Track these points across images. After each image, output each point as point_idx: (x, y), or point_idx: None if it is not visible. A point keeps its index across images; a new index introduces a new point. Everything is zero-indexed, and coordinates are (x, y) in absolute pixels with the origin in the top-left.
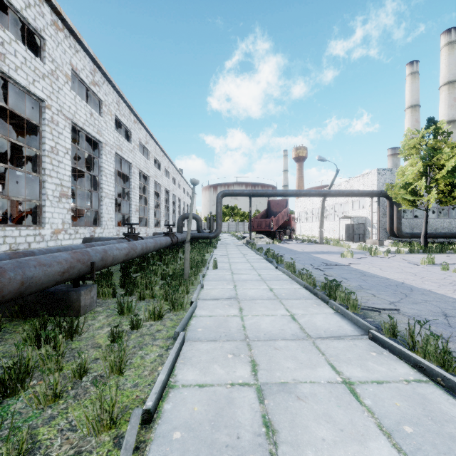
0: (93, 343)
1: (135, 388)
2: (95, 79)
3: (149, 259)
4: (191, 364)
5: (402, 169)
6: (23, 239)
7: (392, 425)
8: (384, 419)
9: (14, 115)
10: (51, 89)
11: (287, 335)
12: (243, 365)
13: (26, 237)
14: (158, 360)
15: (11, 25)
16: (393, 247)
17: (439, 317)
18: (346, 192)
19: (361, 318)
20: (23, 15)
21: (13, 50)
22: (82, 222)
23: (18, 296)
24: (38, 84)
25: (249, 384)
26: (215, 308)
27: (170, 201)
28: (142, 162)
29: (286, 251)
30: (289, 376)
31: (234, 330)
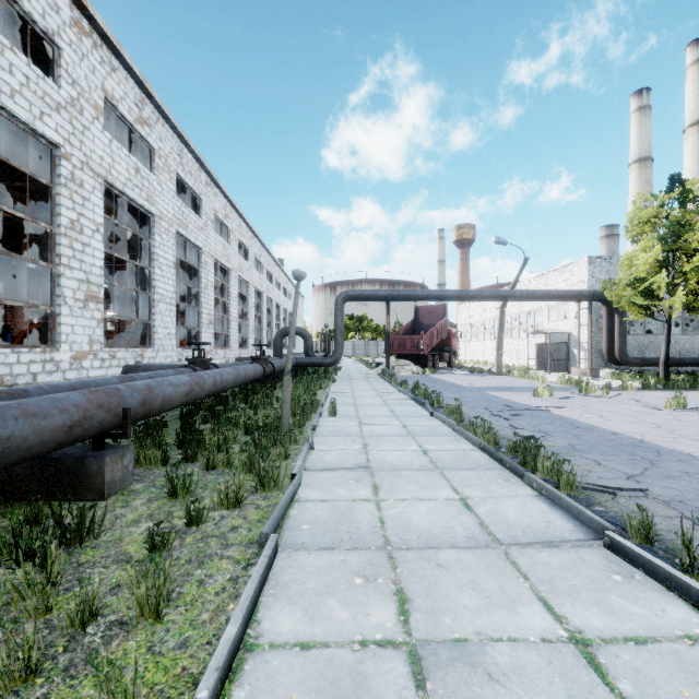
0: (118, 552)
1: (182, 651)
2: (143, 115)
3: (227, 400)
4: (288, 598)
5: (630, 256)
6: (25, 368)
7: None
8: None
9: (20, 174)
10: (71, 128)
11: (458, 538)
12: (382, 600)
13: (29, 365)
14: (229, 588)
15: (8, 27)
16: (614, 380)
17: None
18: (539, 293)
19: (583, 506)
20: (25, 7)
21: (8, 63)
22: (124, 341)
23: None
24: (50, 119)
25: (394, 643)
26: (332, 485)
27: (263, 309)
28: (218, 247)
29: (445, 387)
30: (469, 626)
31: (364, 529)
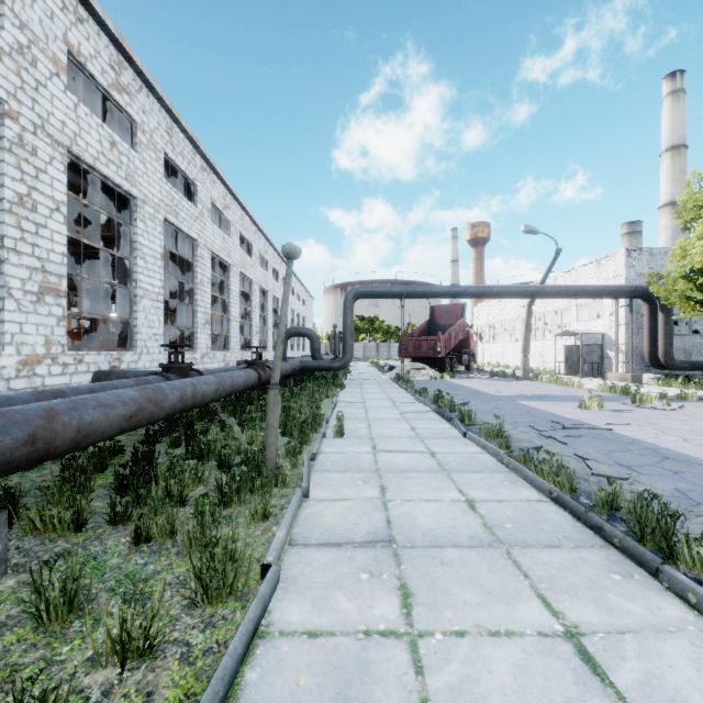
0: None
1: None
2: (120, 80)
3: (215, 412)
4: None
5: (683, 244)
6: None
7: None
8: None
9: None
10: (19, 81)
11: None
12: None
13: None
14: None
15: None
16: (663, 387)
17: None
18: (573, 288)
19: None
20: None
21: None
22: (109, 342)
23: None
24: None
25: None
26: (331, 585)
27: (269, 309)
28: (217, 240)
29: (470, 395)
30: None
31: None
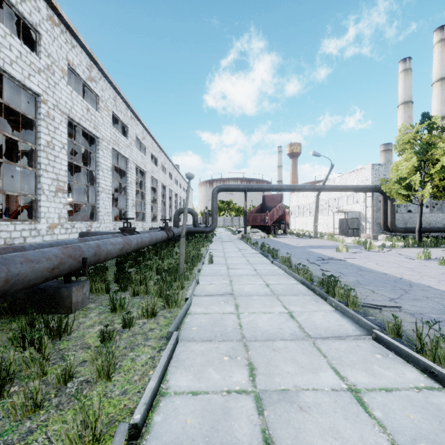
0: (82, 343)
1: (124, 396)
2: (91, 75)
3: (145, 254)
4: (184, 367)
5: (397, 164)
6: (19, 234)
7: (407, 442)
8: (397, 435)
9: (13, 111)
10: (47, 84)
11: (286, 334)
12: (240, 368)
13: (22, 232)
14: (150, 362)
15: (8, 20)
16: (387, 241)
17: (443, 315)
18: (340, 186)
19: (362, 316)
20: (19, 9)
21: (8, 44)
22: (79, 217)
23: (3, 295)
24: (34, 78)
25: (246, 391)
26: (210, 304)
27: (167, 196)
28: (138, 158)
29: (281, 246)
30: (290, 382)
31: (230, 329)
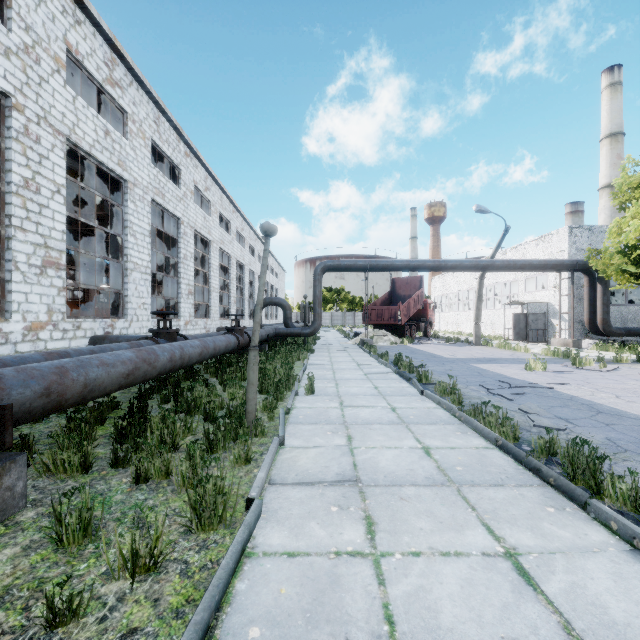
0: None
1: None
2: (113, 75)
3: (198, 373)
4: None
5: (619, 223)
6: None
7: None
8: None
9: None
10: (24, 77)
11: None
12: None
13: None
14: None
15: None
16: (601, 351)
17: None
18: (520, 262)
19: None
20: None
21: None
22: (102, 311)
23: None
24: None
25: None
26: (306, 516)
27: (245, 281)
28: (198, 219)
29: (427, 358)
30: None
31: None
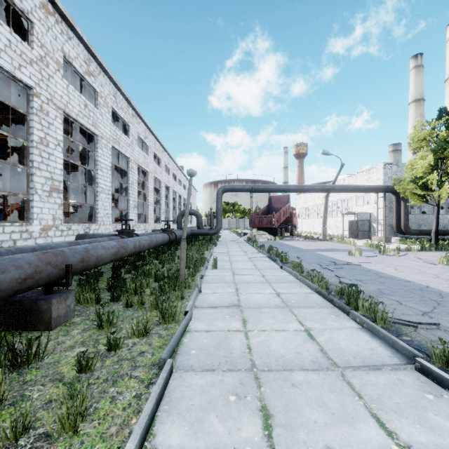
0: (55, 372)
1: None
2: (89, 69)
3: (145, 257)
4: (178, 413)
5: (412, 162)
6: (8, 236)
7: None
8: None
9: (11, 110)
10: (40, 76)
11: (306, 362)
12: (250, 415)
13: (11, 234)
14: (134, 404)
15: None
16: (401, 244)
17: None
18: (351, 187)
19: (395, 336)
20: None
21: None
22: (78, 218)
23: None
24: (25, 70)
25: None
26: (214, 319)
27: (170, 198)
28: (140, 157)
29: (289, 249)
30: (319, 440)
31: (236, 354)
